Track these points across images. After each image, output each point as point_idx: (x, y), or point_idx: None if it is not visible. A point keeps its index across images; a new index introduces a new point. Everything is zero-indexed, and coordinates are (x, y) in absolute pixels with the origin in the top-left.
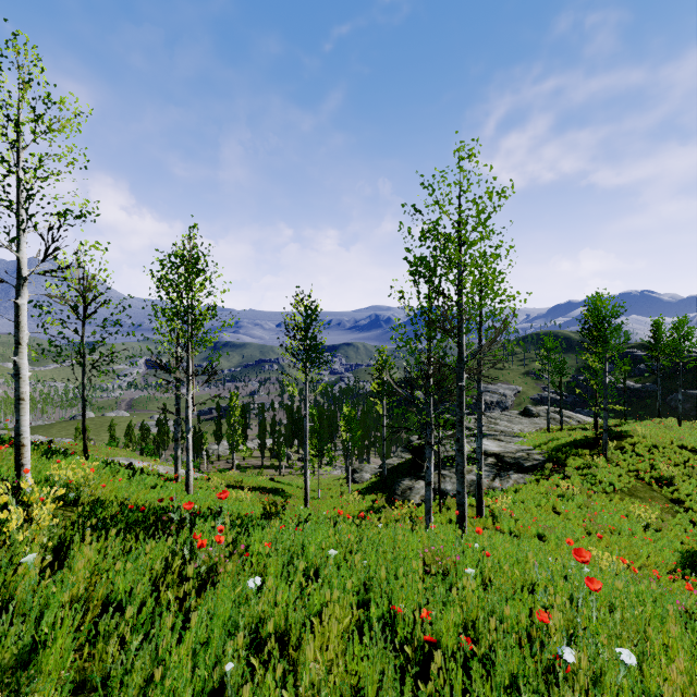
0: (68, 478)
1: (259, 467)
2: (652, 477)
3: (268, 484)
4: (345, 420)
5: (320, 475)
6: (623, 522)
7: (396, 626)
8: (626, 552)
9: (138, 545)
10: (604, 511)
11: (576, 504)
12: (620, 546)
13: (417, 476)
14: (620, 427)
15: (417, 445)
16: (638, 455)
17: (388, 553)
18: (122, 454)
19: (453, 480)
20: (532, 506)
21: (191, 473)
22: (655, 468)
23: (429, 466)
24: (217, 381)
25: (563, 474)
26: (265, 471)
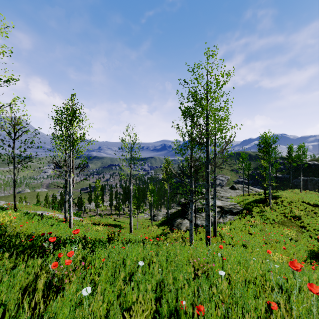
0: (0, 222)
1: (109, 214)
2: (291, 216)
3: (113, 222)
4: (150, 192)
5: (138, 217)
6: (280, 237)
7: (181, 318)
8: (283, 252)
9: (29, 260)
10: (271, 232)
11: (258, 229)
12: (280, 249)
13: (184, 217)
14: (274, 193)
15: (184, 203)
16: (284, 206)
17: (172, 262)
18: (42, 209)
19: (201, 219)
20: (238, 231)
21: (71, 218)
22: (292, 212)
23: (191, 212)
24: (85, 172)
25: (251, 215)
26: (112, 216)
